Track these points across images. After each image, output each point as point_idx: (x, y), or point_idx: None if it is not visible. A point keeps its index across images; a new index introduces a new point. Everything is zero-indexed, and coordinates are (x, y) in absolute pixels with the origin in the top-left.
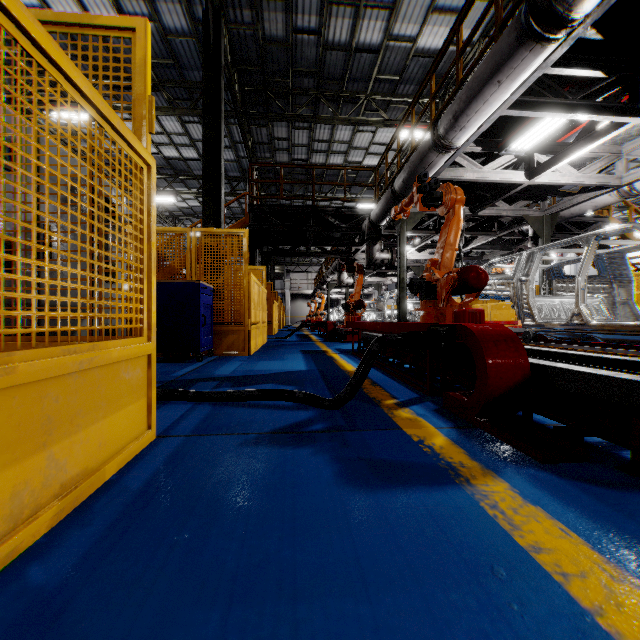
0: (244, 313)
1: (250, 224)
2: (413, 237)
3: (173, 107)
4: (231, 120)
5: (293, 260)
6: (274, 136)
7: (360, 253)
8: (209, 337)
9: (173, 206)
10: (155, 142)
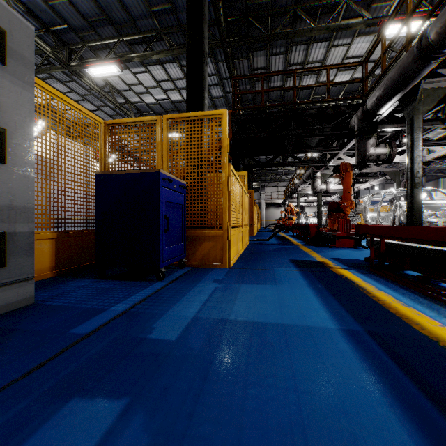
0: (222, 215)
1: (233, 134)
2: (399, 137)
3: (172, 48)
4: (218, 57)
5: (266, 178)
6: (254, 67)
7: (335, 160)
8: (178, 245)
9: (181, 141)
10: (164, 89)
